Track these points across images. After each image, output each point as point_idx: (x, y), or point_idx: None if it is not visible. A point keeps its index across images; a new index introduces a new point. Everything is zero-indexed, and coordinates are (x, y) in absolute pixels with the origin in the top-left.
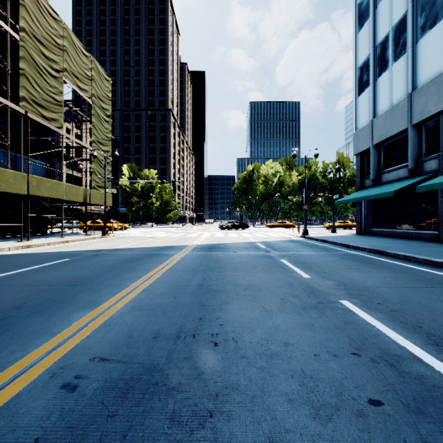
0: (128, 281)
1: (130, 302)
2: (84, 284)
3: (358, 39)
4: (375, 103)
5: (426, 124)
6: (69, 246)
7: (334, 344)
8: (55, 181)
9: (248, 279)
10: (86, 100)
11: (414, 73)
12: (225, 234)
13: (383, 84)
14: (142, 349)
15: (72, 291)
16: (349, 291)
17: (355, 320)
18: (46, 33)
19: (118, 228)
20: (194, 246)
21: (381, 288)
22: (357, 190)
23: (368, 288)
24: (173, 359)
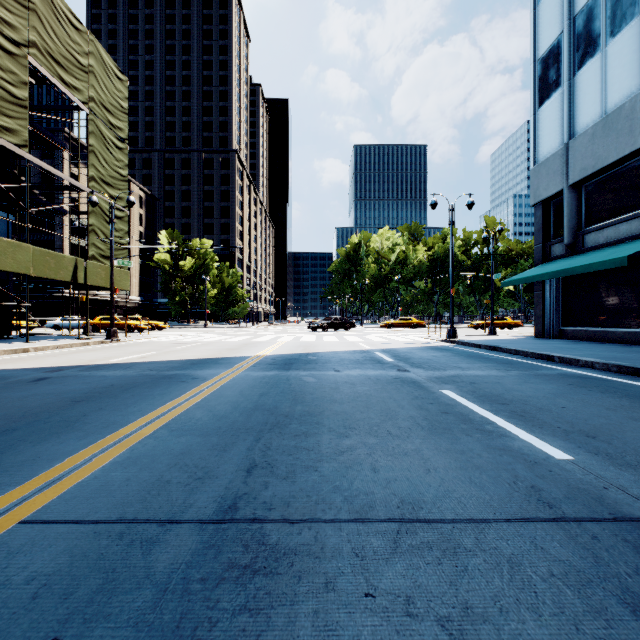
0: None
1: None
2: None
3: (538, 12)
4: (572, 114)
5: None
6: (16, 360)
7: None
8: (9, 241)
9: (389, 469)
10: (77, 106)
11: None
12: (319, 338)
13: (587, 80)
14: None
15: None
16: None
17: None
18: None
19: (146, 327)
20: (258, 358)
21: None
22: (537, 264)
23: None
24: None
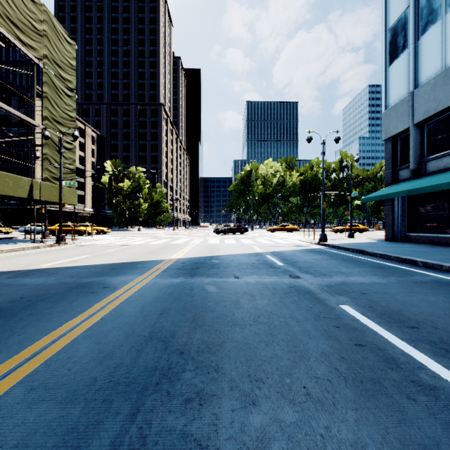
0: None
1: None
2: None
3: None
4: (417, 69)
5: None
6: None
7: None
8: None
9: None
10: (33, 61)
11: None
12: (221, 241)
13: (430, 42)
14: None
15: None
16: None
17: None
18: None
19: (93, 232)
20: (170, 261)
21: None
22: (387, 185)
23: None
24: None
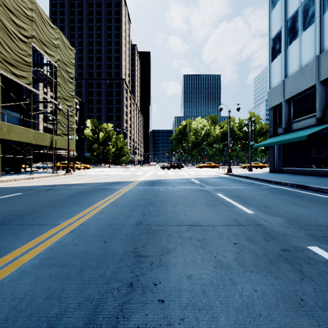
0: (62, 218)
1: (46, 250)
2: (11, 222)
3: (271, 16)
4: (286, 66)
5: None
6: (32, 182)
7: None
8: (24, 128)
9: (190, 215)
10: (52, 64)
11: (322, 39)
12: (165, 173)
13: (293, 50)
14: None
15: None
16: (307, 230)
17: None
18: (16, 4)
19: (82, 167)
20: (139, 181)
21: None
22: (270, 137)
23: (326, 227)
24: None
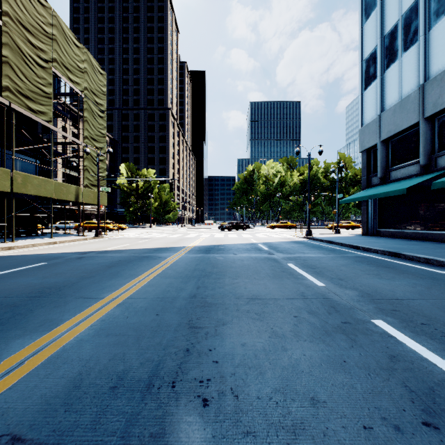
0: (105, 291)
1: (98, 322)
2: (49, 295)
3: (364, 30)
4: (383, 97)
5: (440, 117)
6: (55, 248)
7: (388, 401)
8: (43, 178)
9: (251, 288)
10: (78, 94)
11: (427, 63)
12: (225, 235)
13: (391, 76)
14: (86, 415)
15: (29, 306)
16: (377, 304)
17: (403, 353)
18: (33, 20)
19: (114, 228)
20: (190, 247)
21: (415, 300)
22: (363, 189)
23: (400, 301)
24: (131, 439)
